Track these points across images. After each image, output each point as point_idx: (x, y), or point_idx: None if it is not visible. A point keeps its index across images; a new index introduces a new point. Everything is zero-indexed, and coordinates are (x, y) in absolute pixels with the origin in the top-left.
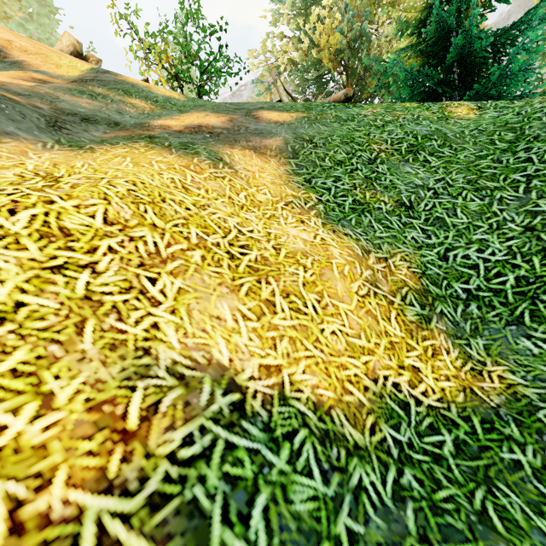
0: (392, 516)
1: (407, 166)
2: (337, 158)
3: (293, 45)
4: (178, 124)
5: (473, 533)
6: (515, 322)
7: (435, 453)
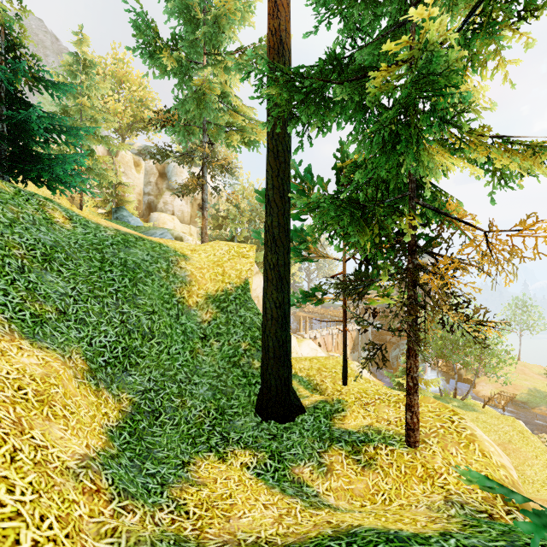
0: (135, 465)
1: (49, 275)
2: None
3: None
4: None
5: (149, 453)
6: (125, 370)
7: (127, 441)
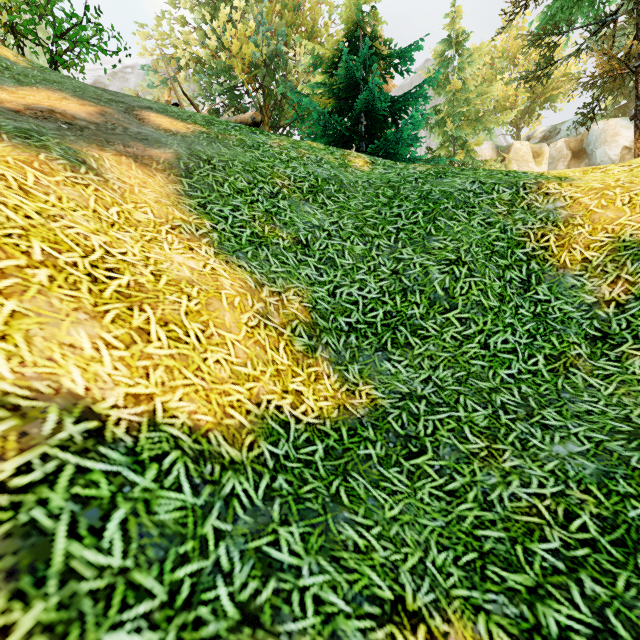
0: (260, 512)
1: (307, 206)
2: (237, 186)
3: (199, 39)
4: (14, 99)
5: (325, 509)
6: (381, 349)
7: (308, 460)
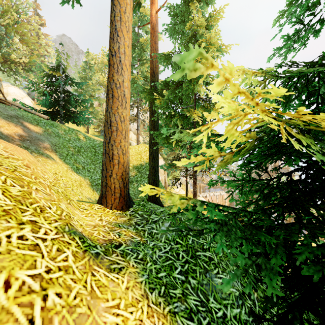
0: None
1: (79, 156)
2: (66, 153)
3: None
4: (10, 132)
5: None
6: None
7: None
